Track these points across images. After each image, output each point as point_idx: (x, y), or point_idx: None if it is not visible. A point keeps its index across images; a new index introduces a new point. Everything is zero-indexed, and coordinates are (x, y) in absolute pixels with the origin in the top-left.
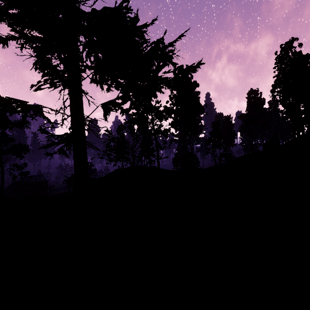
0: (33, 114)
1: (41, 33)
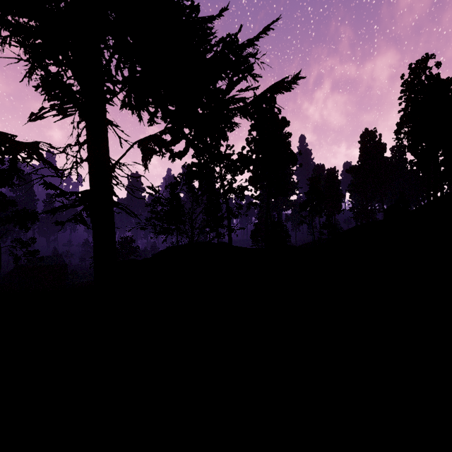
0: (27, 156)
1: (33, 18)
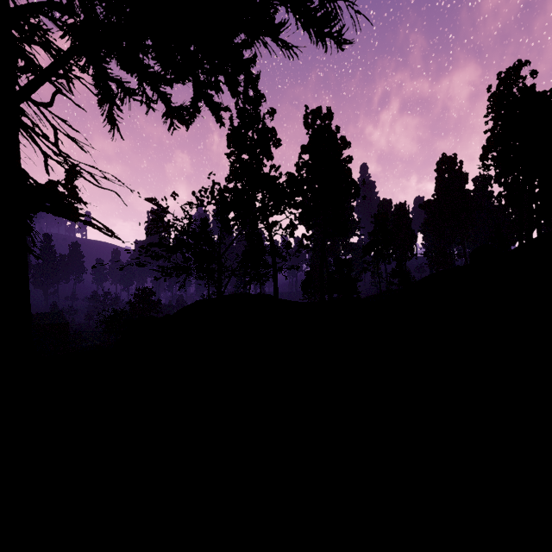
0: None
1: None
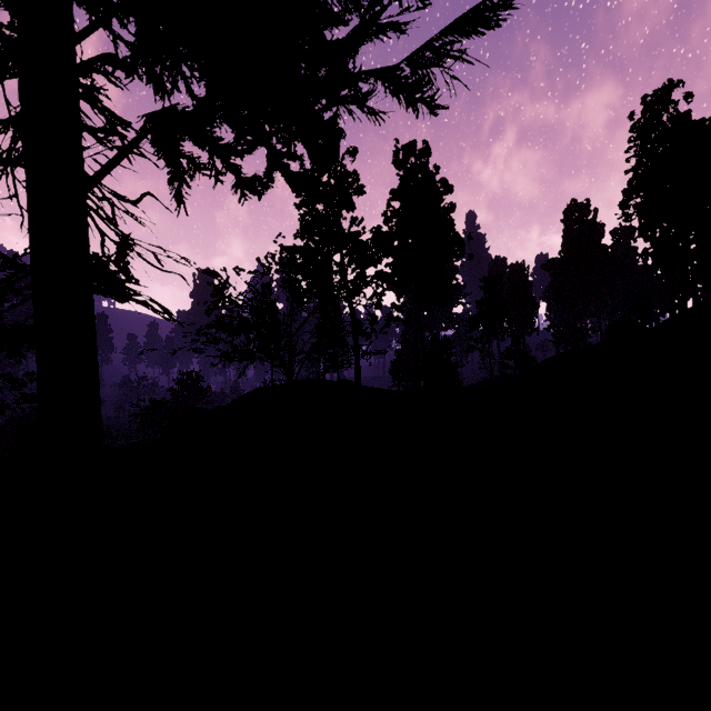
0: None
1: None
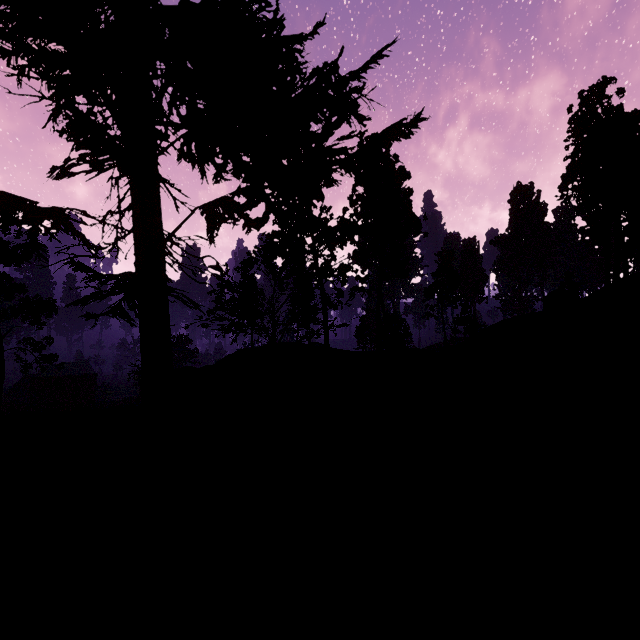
0: (51, 227)
1: (63, 44)
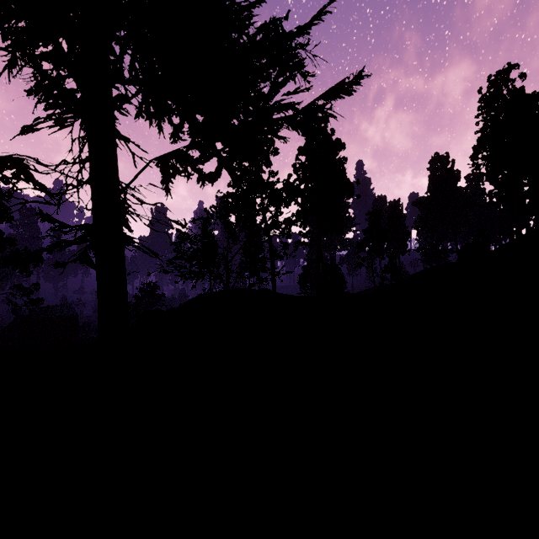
0: (12, 178)
1: None
